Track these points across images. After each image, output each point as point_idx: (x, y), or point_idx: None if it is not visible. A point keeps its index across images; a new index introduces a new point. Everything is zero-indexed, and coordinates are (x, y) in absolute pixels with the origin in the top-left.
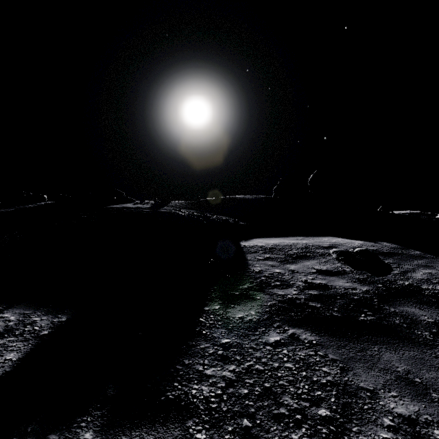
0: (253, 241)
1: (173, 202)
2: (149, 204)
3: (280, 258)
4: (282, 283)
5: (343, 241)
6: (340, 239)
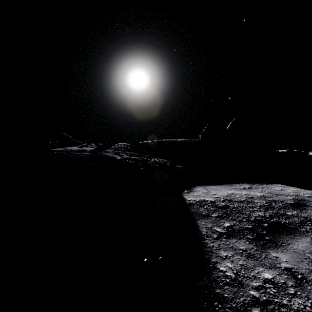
0: (196, 191)
1: (116, 144)
2: (93, 147)
3: (249, 230)
4: None
5: (302, 192)
6: (295, 189)
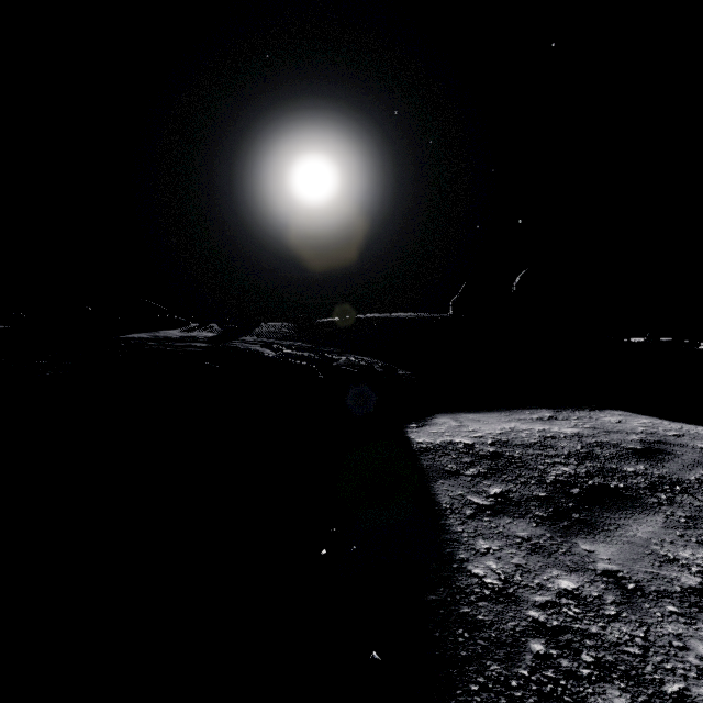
0: (437, 424)
1: (265, 325)
2: (214, 331)
3: (540, 501)
4: (637, 700)
5: (662, 426)
6: (648, 421)
